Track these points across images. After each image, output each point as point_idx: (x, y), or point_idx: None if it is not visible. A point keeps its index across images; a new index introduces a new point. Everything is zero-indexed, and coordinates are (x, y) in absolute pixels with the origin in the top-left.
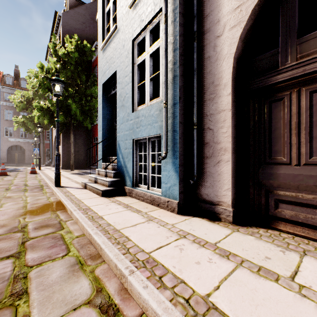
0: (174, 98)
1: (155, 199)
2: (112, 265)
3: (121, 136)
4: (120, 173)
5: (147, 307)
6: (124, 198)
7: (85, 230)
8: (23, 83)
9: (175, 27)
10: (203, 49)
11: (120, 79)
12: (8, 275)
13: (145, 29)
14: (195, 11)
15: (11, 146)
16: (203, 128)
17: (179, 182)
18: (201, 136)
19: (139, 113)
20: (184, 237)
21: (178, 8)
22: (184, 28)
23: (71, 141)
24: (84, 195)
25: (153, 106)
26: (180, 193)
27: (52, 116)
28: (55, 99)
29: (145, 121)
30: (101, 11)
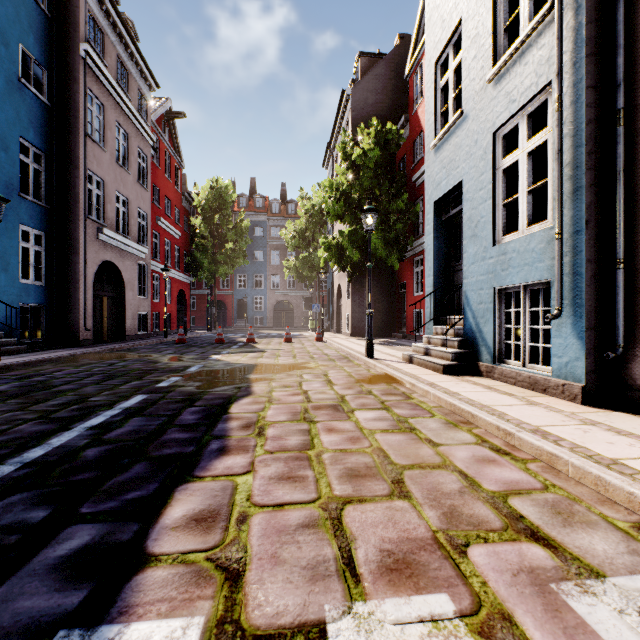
0: (575, 223)
1: (539, 381)
2: (491, 428)
3: (471, 284)
4: (469, 342)
5: (541, 453)
6: (478, 379)
7: (442, 401)
8: (290, 208)
9: (577, 111)
10: (637, 134)
11: (469, 194)
12: (391, 418)
13: (518, 113)
14: (619, 76)
15: (278, 303)
16: (638, 266)
17: (585, 354)
18: (634, 281)
19: (507, 247)
20: (591, 425)
21: (583, 82)
22: (597, 107)
23: (366, 292)
24: (415, 370)
25: (534, 236)
26: (588, 373)
27: (340, 254)
28: (339, 226)
29: (519, 259)
30: (432, 88)
